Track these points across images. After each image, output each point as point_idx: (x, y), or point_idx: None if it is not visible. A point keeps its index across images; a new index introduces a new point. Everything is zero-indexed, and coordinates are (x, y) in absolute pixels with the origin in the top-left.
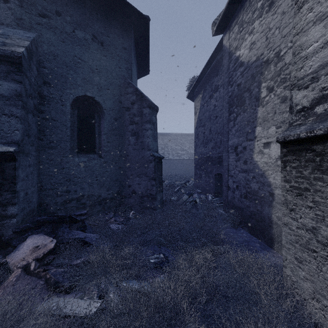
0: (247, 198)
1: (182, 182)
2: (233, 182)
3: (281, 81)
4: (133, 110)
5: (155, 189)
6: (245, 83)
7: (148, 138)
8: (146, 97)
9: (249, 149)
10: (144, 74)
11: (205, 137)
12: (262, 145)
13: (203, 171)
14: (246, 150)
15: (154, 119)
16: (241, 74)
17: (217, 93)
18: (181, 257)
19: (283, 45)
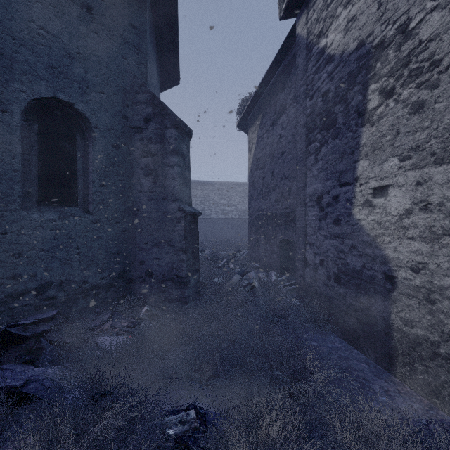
0: (341, 281)
1: (230, 251)
2: (315, 254)
3: (410, 74)
4: (148, 132)
5: (185, 268)
6: (336, 89)
7: (174, 180)
8: (171, 110)
9: (345, 200)
10: (171, 83)
11: (265, 185)
12: (370, 191)
13: (261, 235)
14: (338, 201)
15: (184, 148)
16: (328, 75)
17: (284, 116)
18: (232, 425)
19: (415, 9)
